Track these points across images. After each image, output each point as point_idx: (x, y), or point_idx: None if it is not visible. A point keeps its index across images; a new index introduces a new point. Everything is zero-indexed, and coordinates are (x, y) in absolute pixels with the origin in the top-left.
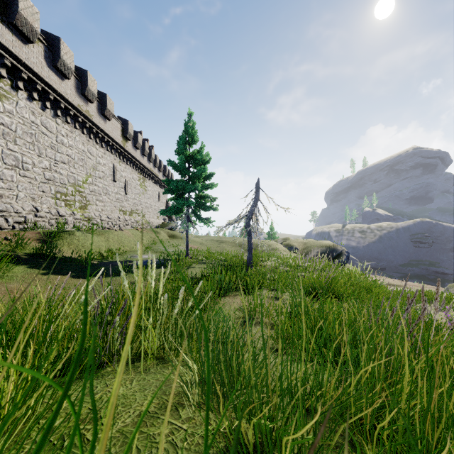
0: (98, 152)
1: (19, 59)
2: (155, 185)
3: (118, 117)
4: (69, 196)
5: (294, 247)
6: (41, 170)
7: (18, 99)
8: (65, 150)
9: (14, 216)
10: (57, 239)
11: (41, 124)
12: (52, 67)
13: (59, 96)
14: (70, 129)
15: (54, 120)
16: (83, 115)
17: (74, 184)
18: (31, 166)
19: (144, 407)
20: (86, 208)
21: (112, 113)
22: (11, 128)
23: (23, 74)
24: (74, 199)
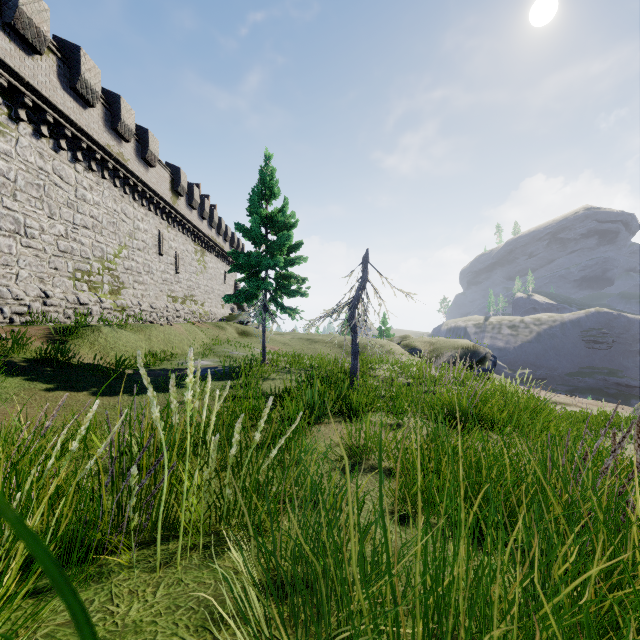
0: (137, 213)
1: (20, 76)
2: (219, 261)
3: (166, 163)
4: (95, 276)
5: (417, 348)
6: (53, 238)
7: (18, 135)
8: (89, 210)
9: (13, 304)
10: (74, 337)
11: (53, 172)
12: (69, 90)
13: (79, 131)
14: (96, 179)
15: (73, 166)
16: (114, 160)
17: (101, 259)
18: (38, 232)
19: None
20: (119, 294)
21: (157, 158)
22: (9, 176)
23: (26, 99)
24: (101, 280)
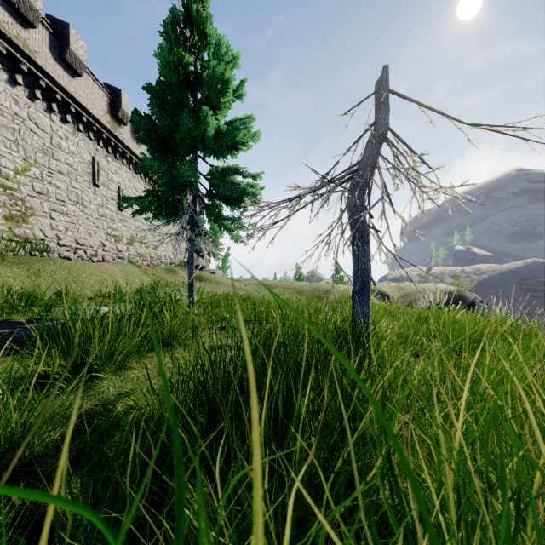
0: (58, 128)
1: None
2: None
3: (105, 84)
4: None
5: (386, 294)
6: None
7: None
8: None
9: None
10: None
11: None
12: None
13: None
14: None
15: None
16: (10, 44)
17: None
18: None
19: None
20: (24, 221)
21: (83, 63)
22: None
23: None
24: None
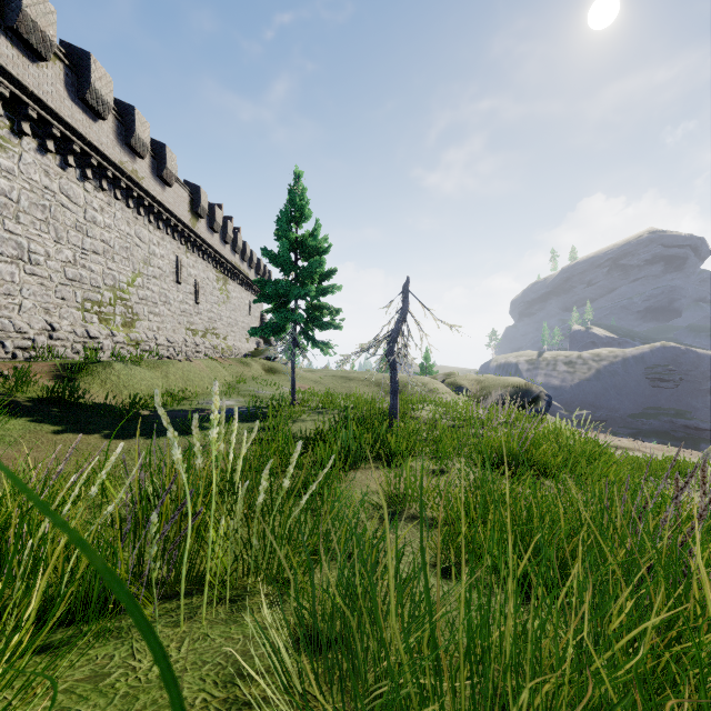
0: (153, 237)
1: (23, 86)
2: (244, 289)
3: (185, 181)
4: (106, 307)
5: (463, 387)
6: (60, 265)
7: (22, 151)
8: (99, 233)
9: (15, 338)
10: (83, 375)
11: (60, 191)
12: (78, 100)
13: (88, 146)
14: (107, 200)
15: (82, 184)
16: (128, 178)
17: (113, 288)
18: (44, 258)
19: (195, 710)
20: (132, 326)
21: (174, 175)
22: (11, 196)
23: (31, 111)
24: (113, 311)
